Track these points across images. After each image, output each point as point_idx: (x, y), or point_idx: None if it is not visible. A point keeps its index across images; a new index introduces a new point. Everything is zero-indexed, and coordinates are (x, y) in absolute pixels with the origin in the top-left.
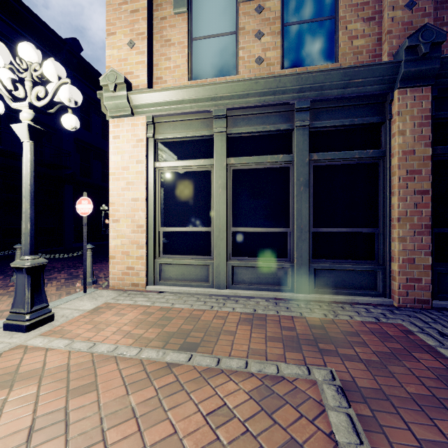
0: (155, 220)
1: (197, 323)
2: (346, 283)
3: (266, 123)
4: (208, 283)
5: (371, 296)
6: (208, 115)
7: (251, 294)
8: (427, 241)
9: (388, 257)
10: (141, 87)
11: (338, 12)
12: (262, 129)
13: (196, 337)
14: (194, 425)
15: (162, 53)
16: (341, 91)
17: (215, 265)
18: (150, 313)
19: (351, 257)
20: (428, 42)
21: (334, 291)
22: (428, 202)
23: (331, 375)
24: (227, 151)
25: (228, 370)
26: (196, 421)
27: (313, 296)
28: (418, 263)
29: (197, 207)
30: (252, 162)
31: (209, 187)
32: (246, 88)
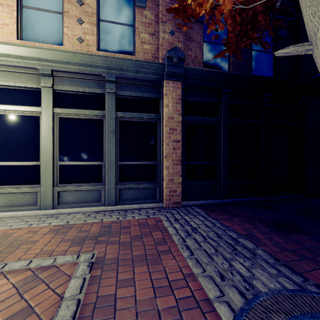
0: None
1: (7, 240)
2: (139, 196)
3: (86, 86)
4: (36, 206)
5: (153, 203)
6: (36, 72)
7: (73, 211)
8: (179, 168)
9: (162, 179)
10: None
11: (135, 23)
12: (82, 90)
13: None
14: None
15: None
16: (135, 74)
17: (43, 191)
18: None
19: (143, 180)
20: (177, 57)
21: (132, 202)
22: (180, 147)
23: (92, 256)
24: (54, 103)
25: (10, 271)
26: None
27: (117, 207)
28: (175, 181)
29: (26, 145)
30: (74, 113)
31: (38, 129)
32: (66, 57)
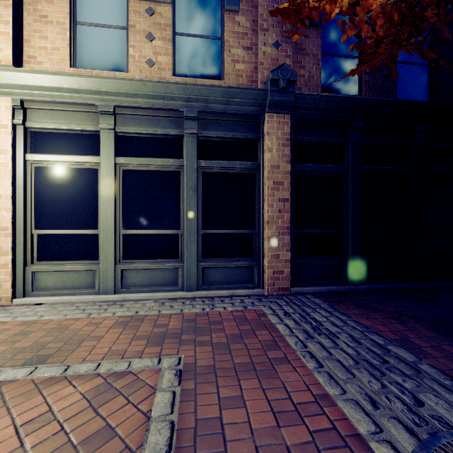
0: (27, 221)
1: (63, 333)
2: (230, 279)
3: (157, 126)
4: (94, 290)
5: (249, 288)
6: (93, 109)
7: (141, 296)
8: (288, 239)
9: (262, 254)
10: (3, 63)
11: (224, 35)
12: (153, 131)
13: (54, 348)
14: (0, 440)
15: (36, 29)
16: (224, 107)
17: (102, 270)
18: (5, 330)
19: (235, 256)
20: (285, 78)
21: (220, 287)
22: (288, 208)
23: (178, 361)
24: (117, 150)
25: (75, 376)
26: (5, 435)
27: (200, 293)
28: (282, 258)
29: (81, 207)
30: (143, 164)
31: (96, 186)
32: (133, 88)
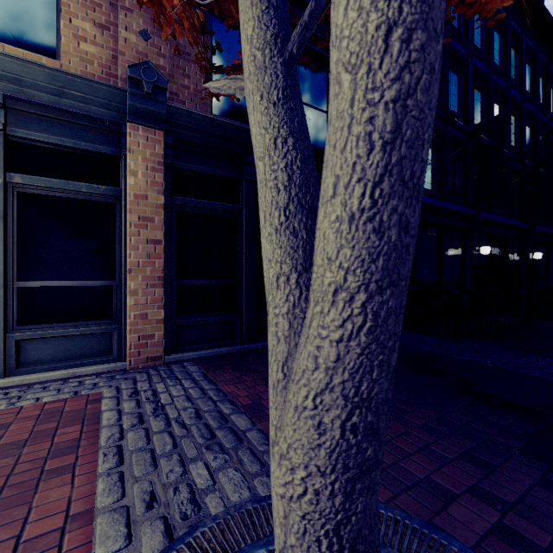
0: None
1: None
2: (71, 353)
3: None
4: None
5: (104, 363)
6: None
7: None
8: (160, 293)
9: (124, 315)
10: None
11: None
12: None
13: None
14: None
15: None
16: (55, 99)
17: None
18: None
19: (82, 318)
20: (150, 81)
21: (51, 366)
22: (162, 253)
23: None
24: None
25: None
26: None
27: (9, 380)
28: (152, 318)
29: None
30: None
31: None
32: None
